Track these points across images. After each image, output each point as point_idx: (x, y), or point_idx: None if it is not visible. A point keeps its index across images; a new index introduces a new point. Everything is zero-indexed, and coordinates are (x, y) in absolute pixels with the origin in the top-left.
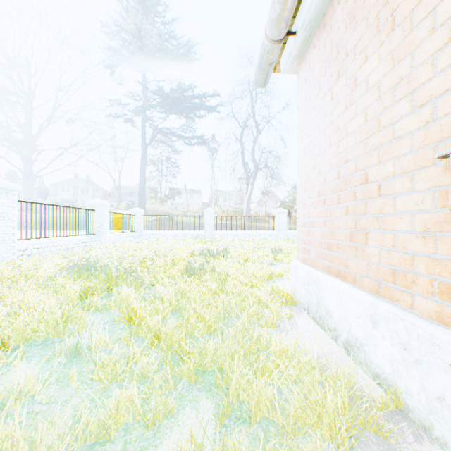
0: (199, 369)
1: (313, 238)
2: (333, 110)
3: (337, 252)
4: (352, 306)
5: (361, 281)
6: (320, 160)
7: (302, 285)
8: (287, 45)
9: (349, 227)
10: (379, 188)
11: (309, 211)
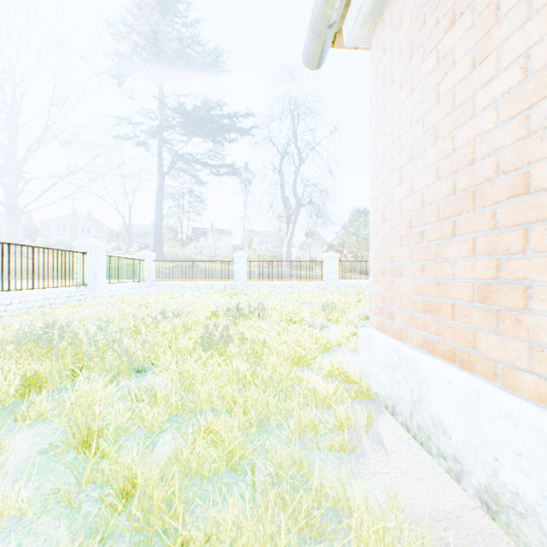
0: None
1: (399, 293)
2: (441, 79)
3: (450, 319)
4: (504, 428)
5: (514, 377)
6: (414, 167)
7: (382, 368)
8: None
9: (479, 277)
10: None
11: (391, 250)
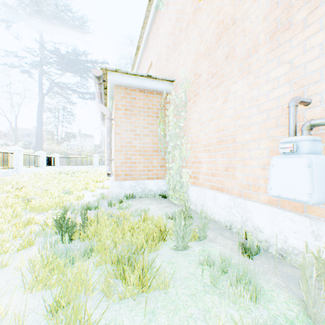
0: None
1: None
2: None
3: None
4: None
5: None
6: None
7: None
8: None
9: None
10: None
11: None
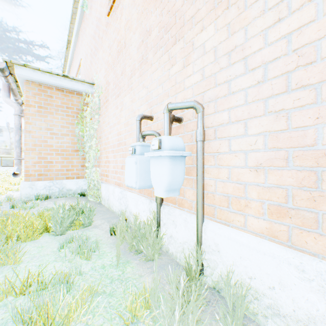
0: None
1: None
2: None
3: None
4: None
5: None
6: None
7: None
8: None
9: None
10: None
11: None
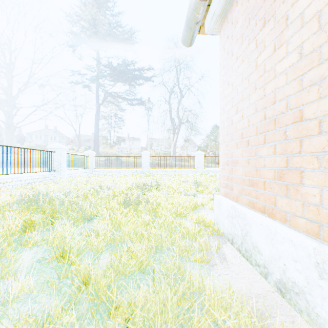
0: (126, 326)
1: (236, 175)
2: (258, 56)
3: (263, 189)
4: (288, 247)
5: (295, 221)
6: (244, 104)
7: (226, 218)
8: (211, 6)
9: (278, 166)
10: (319, 125)
11: (231, 151)
